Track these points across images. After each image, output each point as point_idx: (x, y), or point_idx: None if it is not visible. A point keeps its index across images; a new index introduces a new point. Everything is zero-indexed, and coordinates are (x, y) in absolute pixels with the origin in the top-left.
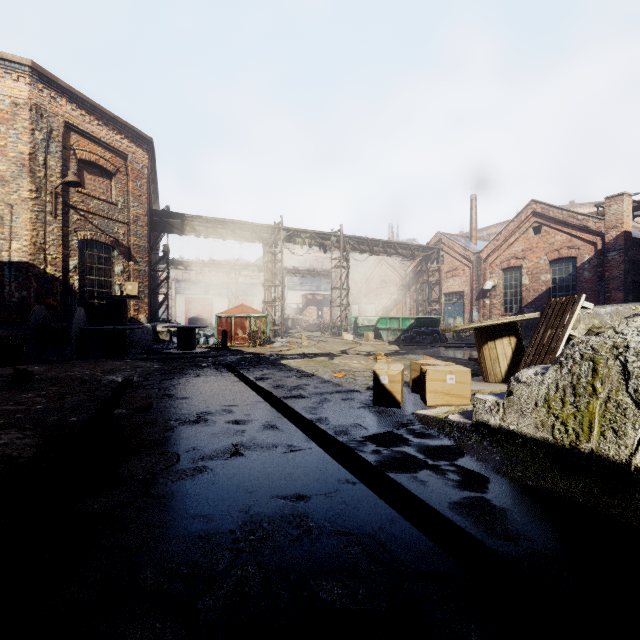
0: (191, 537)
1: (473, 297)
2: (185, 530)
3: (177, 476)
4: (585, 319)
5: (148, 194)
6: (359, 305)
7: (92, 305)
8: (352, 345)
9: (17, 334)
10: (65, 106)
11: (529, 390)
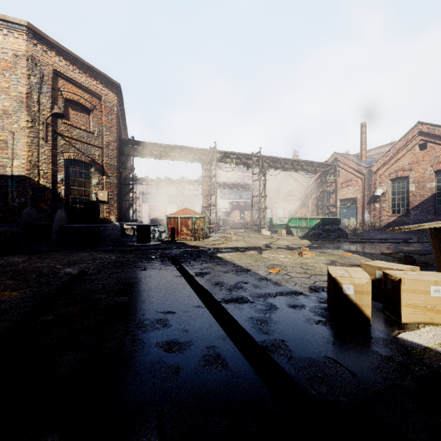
0: None
1: (365, 202)
2: None
3: None
4: None
5: (117, 126)
6: (271, 209)
7: (75, 208)
8: (271, 240)
9: (13, 230)
10: (54, 58)
11: None
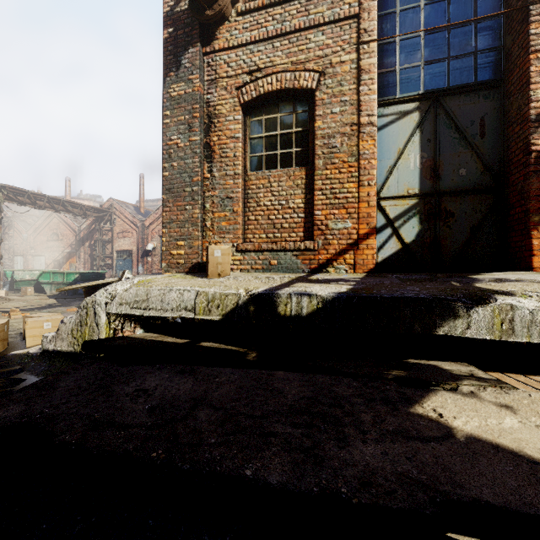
0: None
1: (139, 255)
2: None
3: None
4: None
5: None
6: (24, 257)
7: None
8: None
9: None
10: None
11: (66, 326)
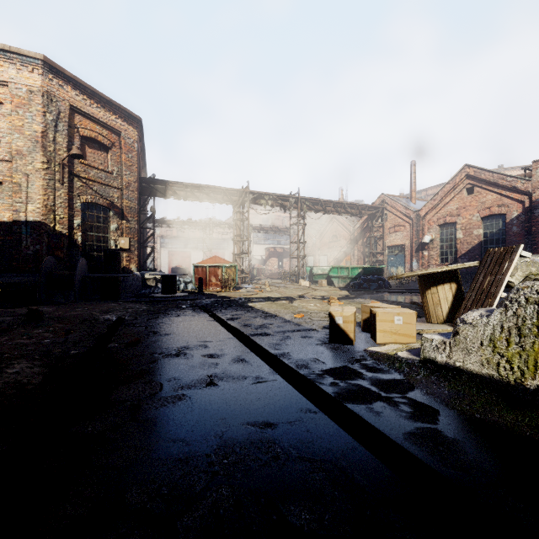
0: (171, 459)
1: (413, 249)
2: (166, 452)
3: (160, 403)
4: (522, 267)
5: (138, 164)
6: (314, 257)
7: (92, 257)
8: (308, 290)
9: (32, 280)
10: (70, 92)
11: (475, 330)
